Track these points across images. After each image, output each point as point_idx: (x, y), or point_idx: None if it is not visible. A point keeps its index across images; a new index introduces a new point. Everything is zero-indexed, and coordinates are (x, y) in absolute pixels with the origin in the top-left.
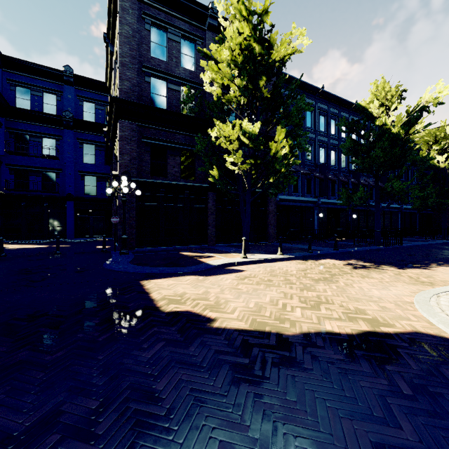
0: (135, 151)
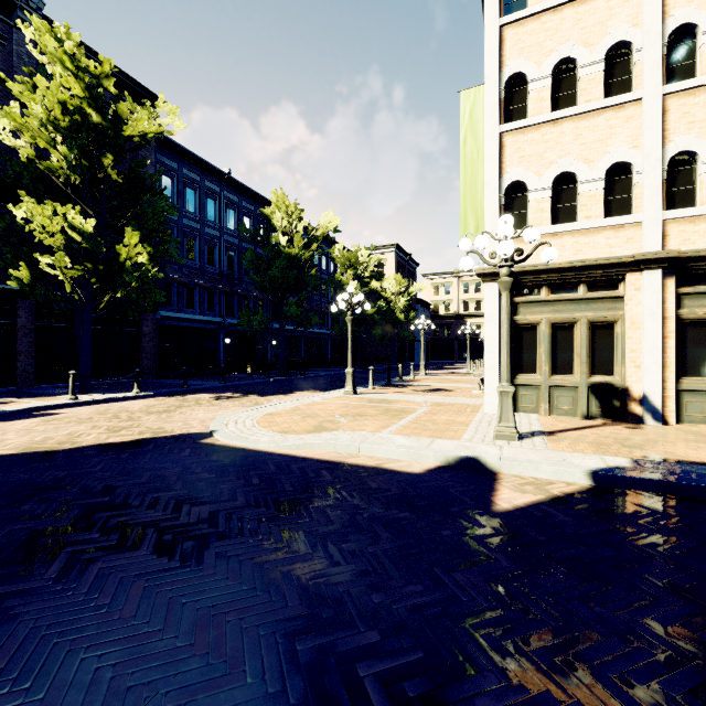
0: None
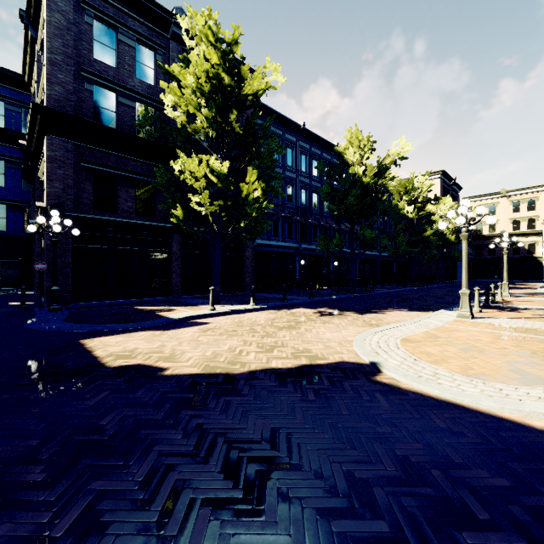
0: (71, 178)
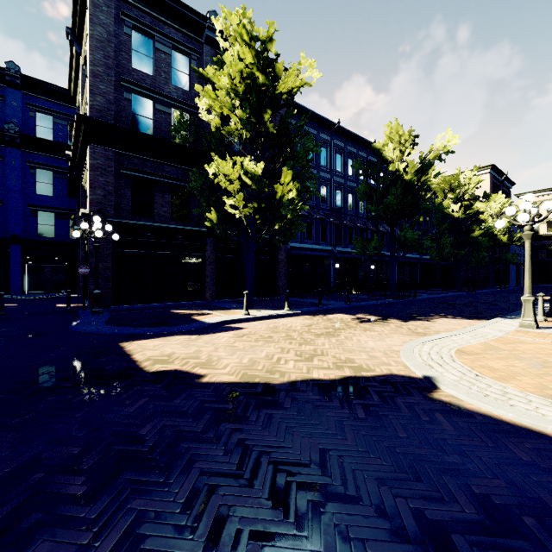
0: (112, 185)
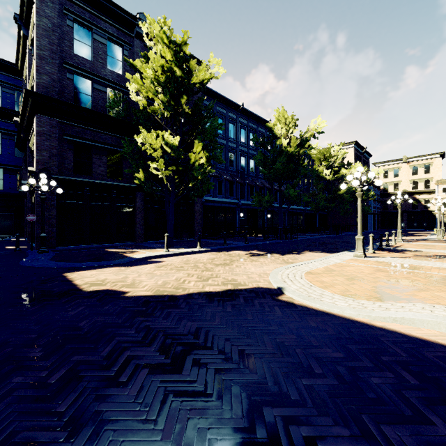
0: (56, 148)
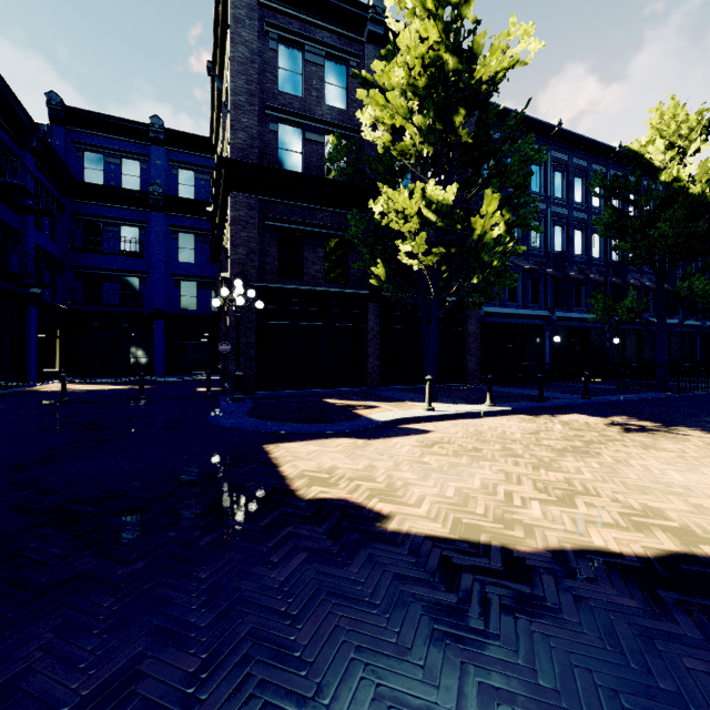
0: (255, 241)
